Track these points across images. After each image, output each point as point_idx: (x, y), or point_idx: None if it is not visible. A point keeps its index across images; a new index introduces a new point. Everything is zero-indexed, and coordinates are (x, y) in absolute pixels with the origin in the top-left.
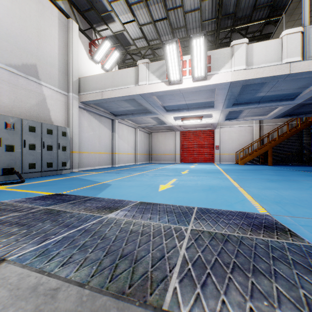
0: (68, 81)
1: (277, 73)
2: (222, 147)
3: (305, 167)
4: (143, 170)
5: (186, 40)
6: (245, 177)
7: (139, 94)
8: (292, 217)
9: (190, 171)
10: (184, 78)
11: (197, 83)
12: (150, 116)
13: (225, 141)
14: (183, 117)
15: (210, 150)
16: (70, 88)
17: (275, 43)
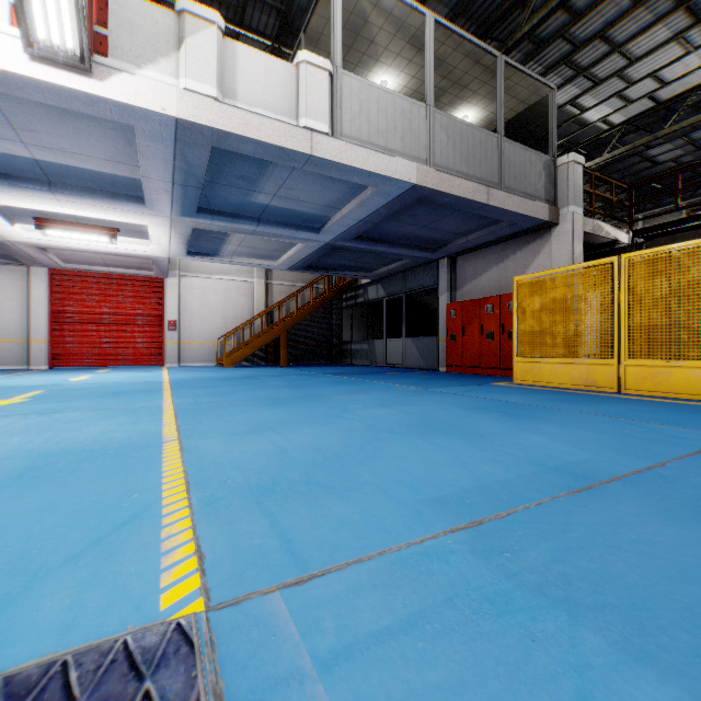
0: None
1: (289, 143)
2: (185, 325)
3: (336, 367)
4: None
5: None
6: (219, 398)
7: None
8: (297, 584)
9: (47, 394)
10: None
11: (50, 70)
12: None
13: (194, 310)
14: (43, 217)
15: (153, 332)
16: None
17: (285, 72)
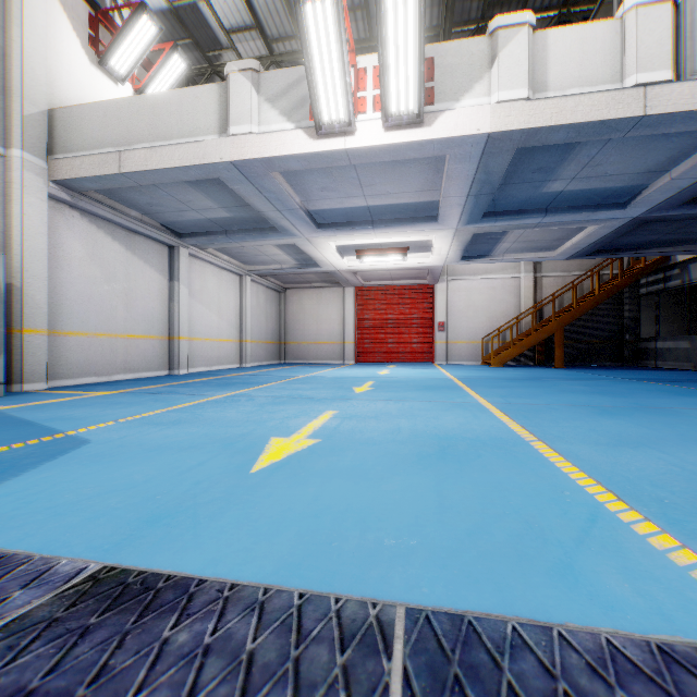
0: (7, 111)
1: (612, 113)
2: (451, 326)
3: (637, 371)
4: (250, 383)
5: (368, 50)
6: (528, 400)
7: (230, 162)
8: None
9: (379, 384)
10: (360, 120)
11: (396, 133)
12: (276, 242)
13: (460, 311)
14: (360, 249)
15: (425, 333)
16: (17, 136)
17: (606, 32)
